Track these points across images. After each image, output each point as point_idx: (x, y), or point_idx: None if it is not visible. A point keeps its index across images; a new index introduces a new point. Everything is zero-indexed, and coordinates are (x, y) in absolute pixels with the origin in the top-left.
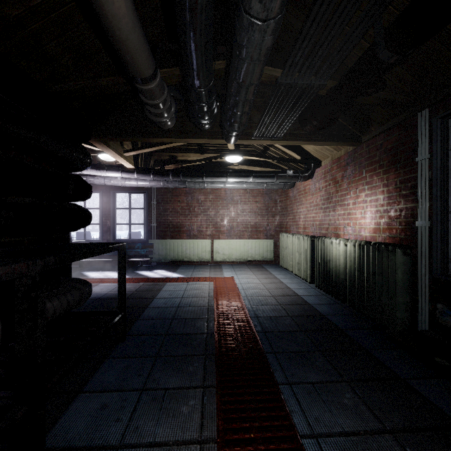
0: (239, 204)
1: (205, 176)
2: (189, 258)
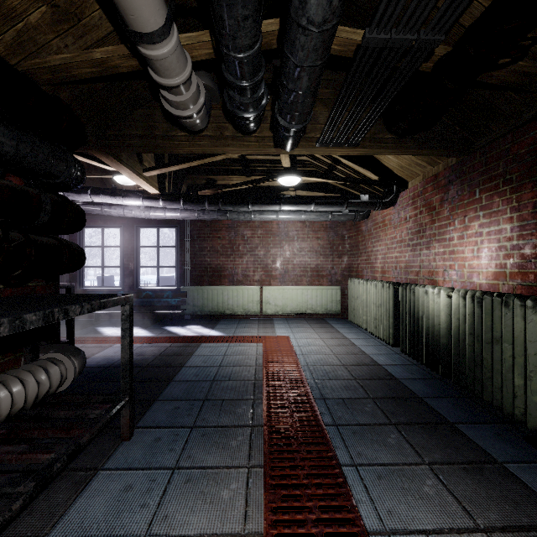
0: (295, 240)
1: (251, 203)
2: (231, 310)
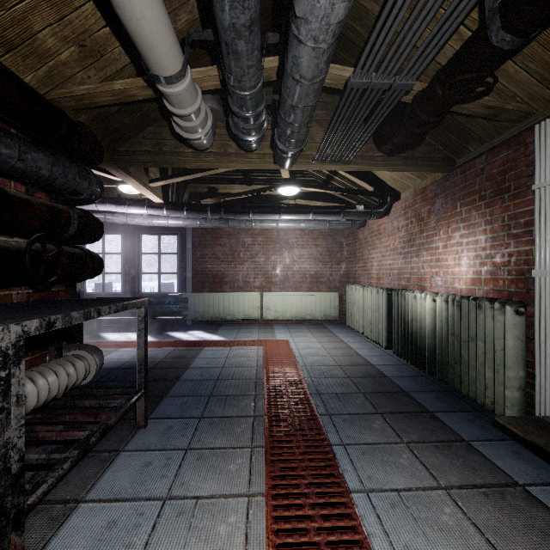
0: (295, 248)
1: (252, 213)
2: (232, 315)
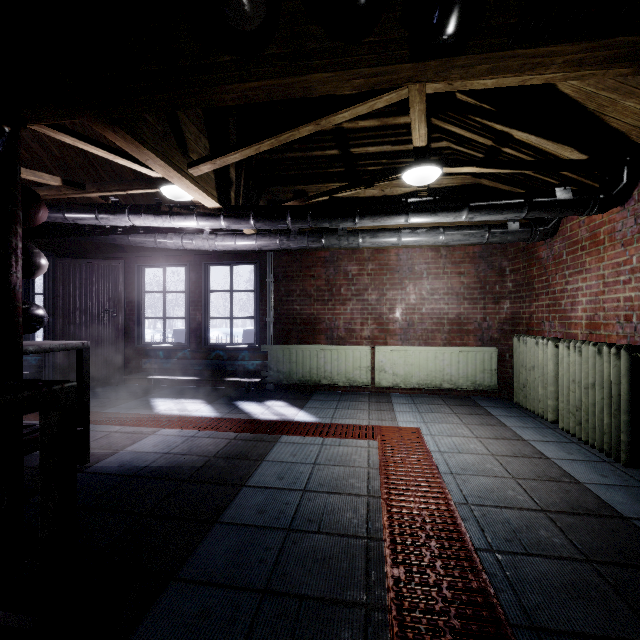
0: (424, 278)
1: (359, 214)
2: (330, 379)
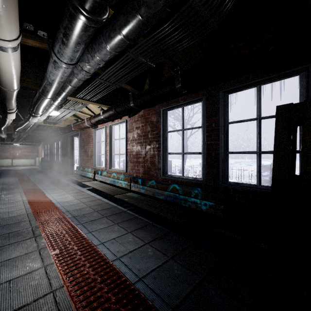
0: (22, 149)
1: (11, 144)
2: (3, 165)
